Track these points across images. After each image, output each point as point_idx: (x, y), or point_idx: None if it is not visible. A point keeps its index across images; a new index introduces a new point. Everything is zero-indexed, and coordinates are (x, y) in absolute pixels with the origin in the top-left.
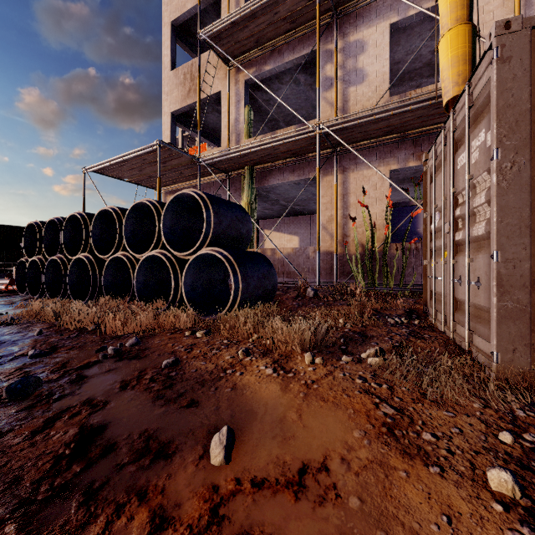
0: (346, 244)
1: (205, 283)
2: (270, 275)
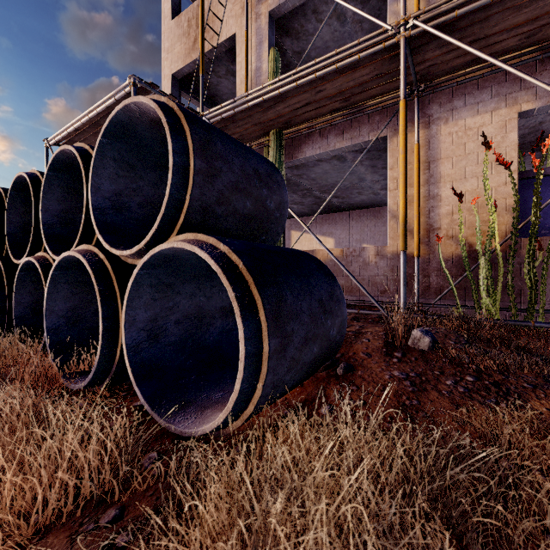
0: (440, 240)
1: (186, 319)
2: (334, 302)
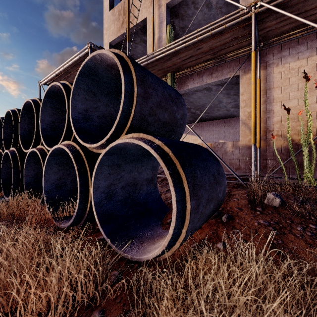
0: (274, 137)
1: (127, 186)
2: (220, 176)
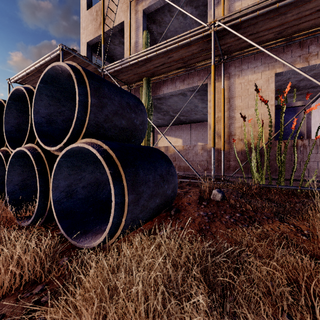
0: (234, 141)
1: (89, 185)
2: (169, 176)
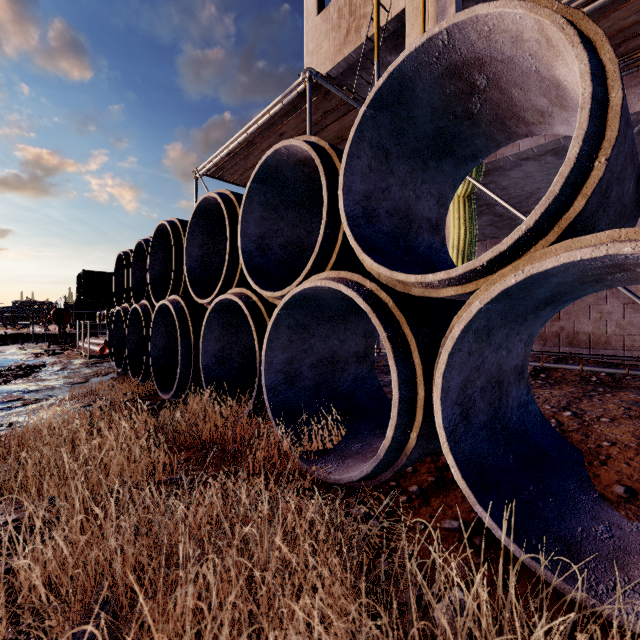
0: None
1: (487, 385)
2: None
